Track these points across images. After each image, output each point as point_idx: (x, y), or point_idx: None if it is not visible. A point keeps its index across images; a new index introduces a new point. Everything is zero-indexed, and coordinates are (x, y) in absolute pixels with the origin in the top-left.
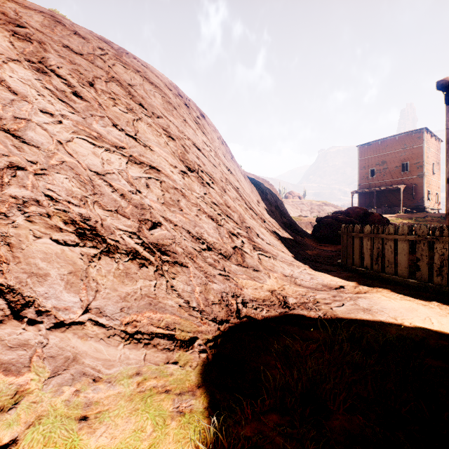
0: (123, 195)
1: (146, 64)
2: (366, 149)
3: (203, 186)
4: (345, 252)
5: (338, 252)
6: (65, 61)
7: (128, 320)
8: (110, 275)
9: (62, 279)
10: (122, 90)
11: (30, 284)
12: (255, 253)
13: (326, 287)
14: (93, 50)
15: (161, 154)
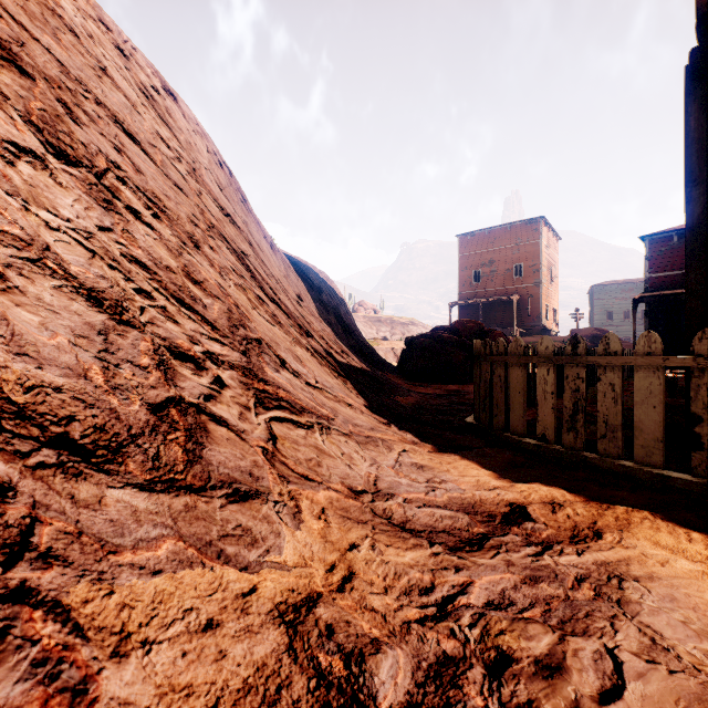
0: None
1: None
2: (469, 242)
3: (104, 210)
4: (487, 401)
5: (451, 398)
6: None
7: None
8: None
9: None
10: None
11: None
12: (258, 419)
13: (478, 516)
14: None
15: None
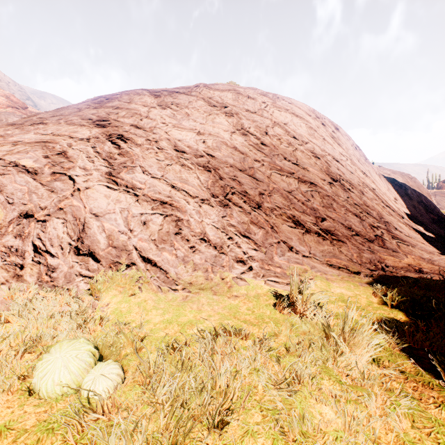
0: (303, 203)
1: (290, 101)
2: None
3: (345, 192)
4: None
5: None
6: (250, 122)
7: (326, 260)
8: (312, 242)
9: (297, 241)
10: (281, 130)
11: (289, 241)
12: (393, 241)
13: None
14: (260, 105)
15: (313, 172)
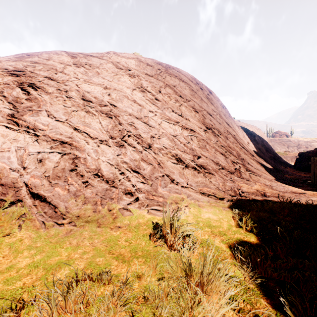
0: (184, 144)
1: (179, 70)
2: None
3: (215, 137)
4: (313, 175)
5: None
6: (148, 82)
7: (200, 189)
8: (190, 175)
9: (178, 174)
10: (171, 90)
11: (171, 174)
12: (247, 172)
13: (293, 192)
14: (156, 71)
15: (193, 122)
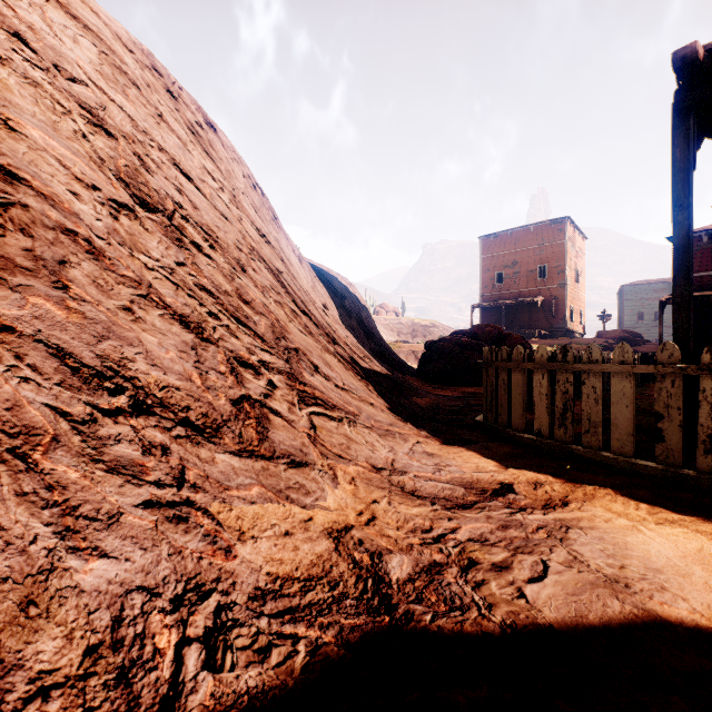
0: None
1: None
2: (491, 243)
3: (177, 248)
4: (493, 402)
5: (467, 400)
6: None
7: None
8: None
9: None
10: None
11: None
12: (301, 412)
13: (473, 490)
14: None
15: (46, 147)
